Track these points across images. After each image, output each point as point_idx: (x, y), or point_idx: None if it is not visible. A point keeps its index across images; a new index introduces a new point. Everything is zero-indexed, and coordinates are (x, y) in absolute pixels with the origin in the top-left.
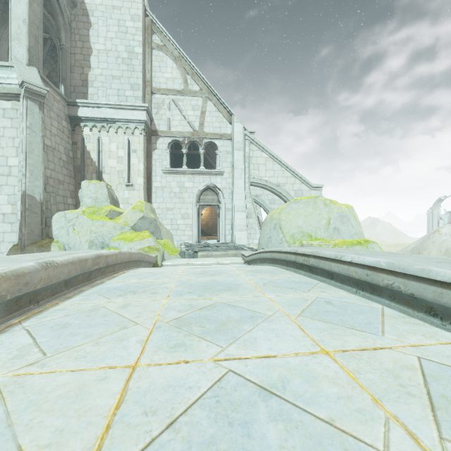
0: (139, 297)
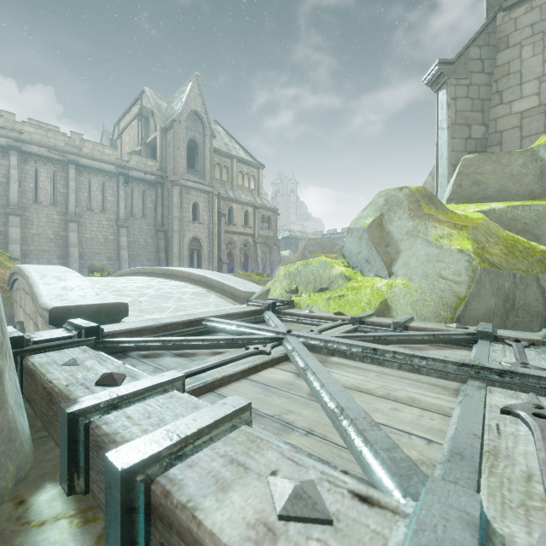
0: (138, 278)
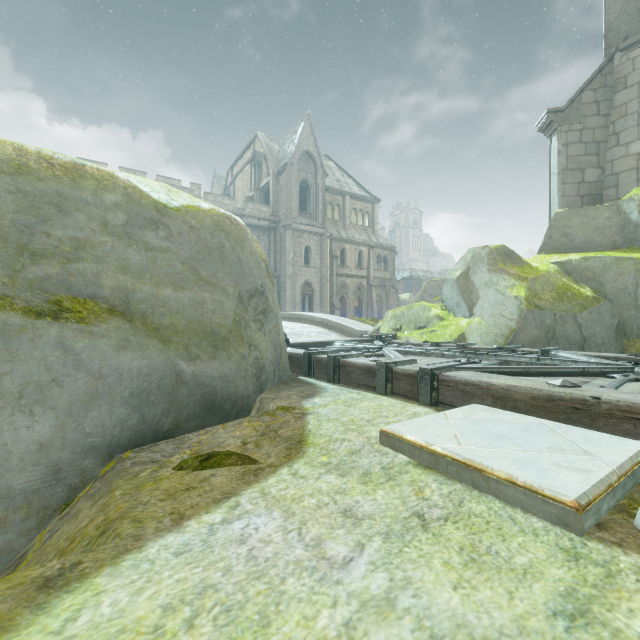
0: None
